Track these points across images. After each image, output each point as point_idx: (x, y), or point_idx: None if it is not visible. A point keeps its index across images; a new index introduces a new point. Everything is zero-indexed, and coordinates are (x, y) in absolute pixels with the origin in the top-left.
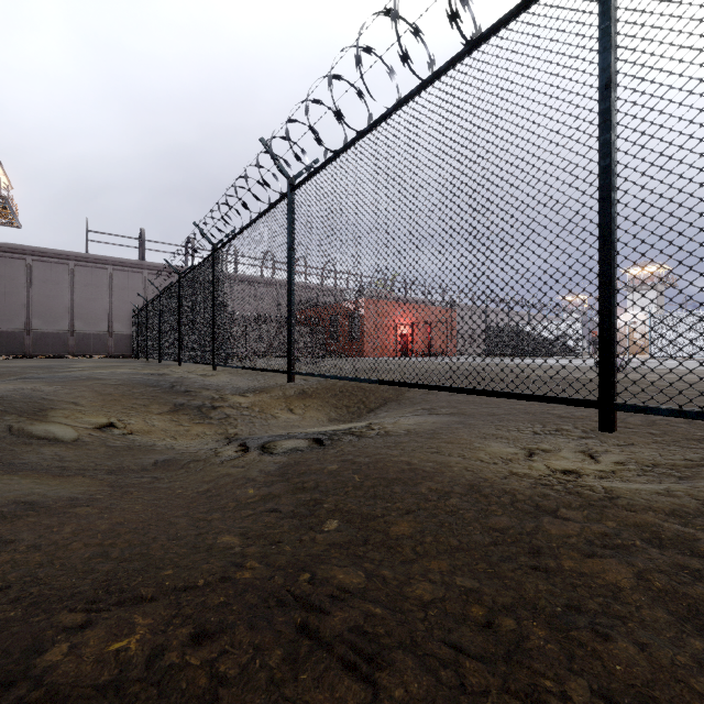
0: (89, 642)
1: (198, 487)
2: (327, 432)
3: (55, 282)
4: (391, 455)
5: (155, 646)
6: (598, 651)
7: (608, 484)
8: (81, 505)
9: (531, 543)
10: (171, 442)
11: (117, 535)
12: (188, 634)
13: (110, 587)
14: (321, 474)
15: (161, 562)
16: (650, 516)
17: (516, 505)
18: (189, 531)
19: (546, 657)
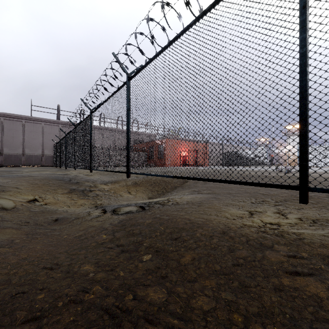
0: None
1: (76, 234)
2: (147, 203)
3: (15, 130)
4: (179, 215)
5: None
6: None
7: (296, 230)
8: (4, 247)
9: (262, 268)
10: (66, 208)
11: (20, 266)
12: None
13: None
14: (143, 226)
15: (41, 286)
16: (325, 250)
17: (249, 243)
18: (65, 262)
19: None
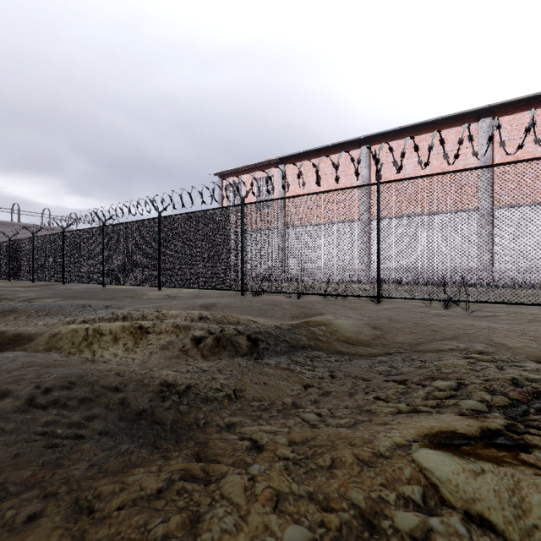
0: None
1: None
2: None
3: None
4: None
5: None
6: None
7: None
8: None
9: None
10: None
11: None
12: None
13: None
14: None
15: None
16: None
17: None
18: None
19: None
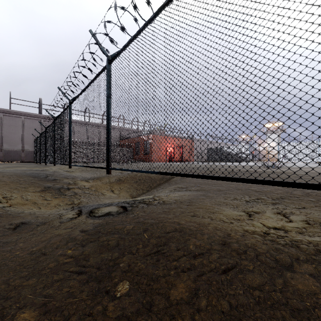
0: None
1: (33, 248)
2: (130, 202)
3: None
4: (167, 218)
5: None
6: None
7: (310, 238)
8: None
9: (289, 306)
10: (35, 210)
11: None
12: None
13: None
14: (122, 234)
15: None
16: None
17: (260, 261)
18: None
19: None
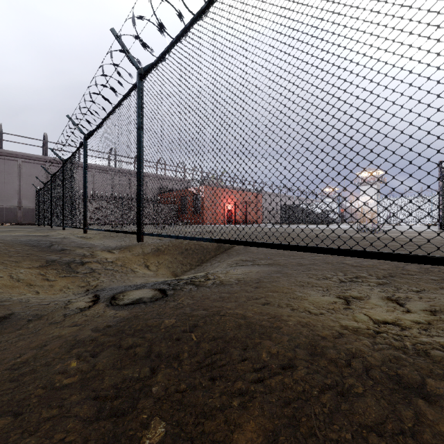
0: None
1: (17, 358)
2: (171, 282)
3: None
4: (226, 308)
5: None
6: None
7: (441, 339)
8: None
9: None
10: (30, 296)
11: None
12: None
13: None
14: (157, 335)
15: None
16: None
17: (372, 378)
18: None
19: None
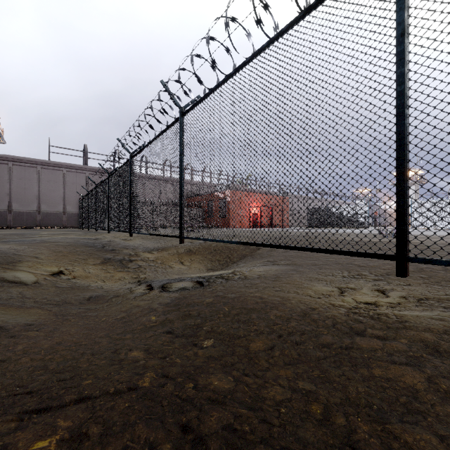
0: (18, 446)
1: (117, 315)
2: (205, 277)
3: (28, 179)
4: (248, 292)
5: (71, 448)
6: (409, 442)
7: (397, 312)
8: (33, 329)
9: (349, 355)
10: (101, 284)
11: (55, 351)
12: (98, 435)
13: (43, 396)
14: (202, 306)
15: (85, 373)
16: (430, 335)
17: (336, 327)
18: (108, 348)
19: (371, 447)
